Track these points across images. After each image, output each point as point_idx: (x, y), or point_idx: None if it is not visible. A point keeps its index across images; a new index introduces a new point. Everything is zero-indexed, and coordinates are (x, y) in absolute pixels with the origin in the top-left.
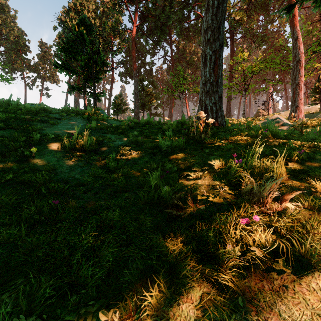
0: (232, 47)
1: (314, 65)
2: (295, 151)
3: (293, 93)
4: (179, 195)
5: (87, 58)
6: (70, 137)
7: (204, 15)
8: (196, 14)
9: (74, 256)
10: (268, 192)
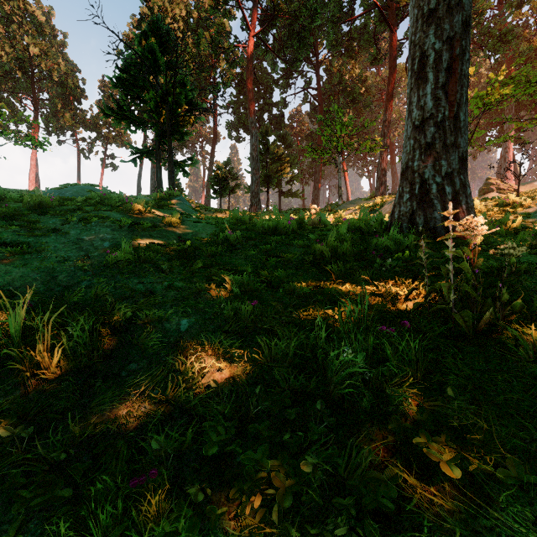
0: None
1: None
2: None
3: None
4: None
5: (160, 96)
6: None
7: None
8: (366, 5)
9: None
10: None
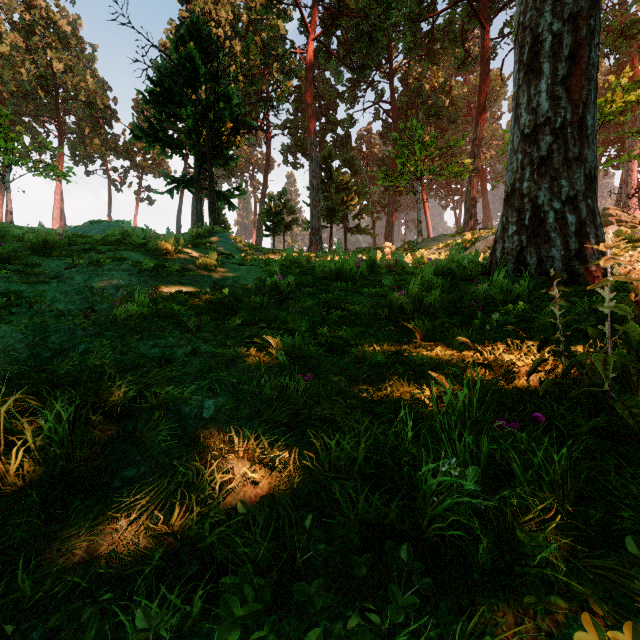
0: None
1: None
2: None
3: None
4: None
5: (199, 112)
6: None
7: None
8: None
9: None
10: None
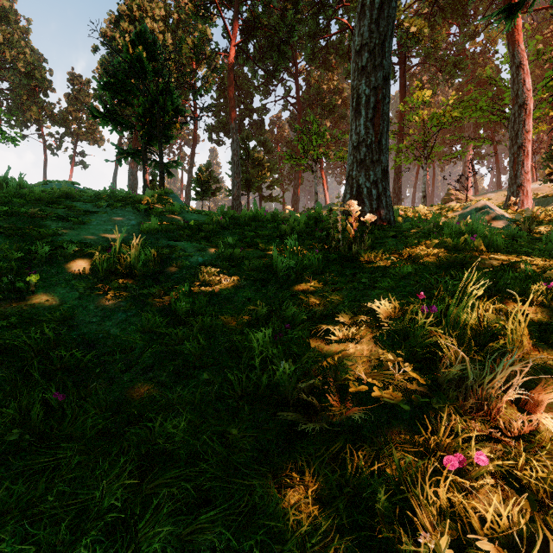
0: (404, 81)
1: (548, 112)
2: (537, 283)
3: (513, 162)
4: (310, 381)
5: (148, 102)
6: (107, 250)
7: (356, 23)
8: (340, 24)
9: (78, 544)
10: (500, 391)
